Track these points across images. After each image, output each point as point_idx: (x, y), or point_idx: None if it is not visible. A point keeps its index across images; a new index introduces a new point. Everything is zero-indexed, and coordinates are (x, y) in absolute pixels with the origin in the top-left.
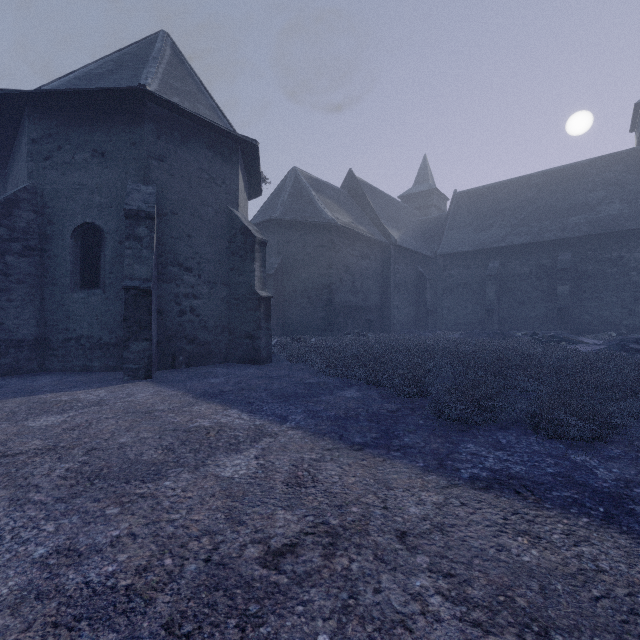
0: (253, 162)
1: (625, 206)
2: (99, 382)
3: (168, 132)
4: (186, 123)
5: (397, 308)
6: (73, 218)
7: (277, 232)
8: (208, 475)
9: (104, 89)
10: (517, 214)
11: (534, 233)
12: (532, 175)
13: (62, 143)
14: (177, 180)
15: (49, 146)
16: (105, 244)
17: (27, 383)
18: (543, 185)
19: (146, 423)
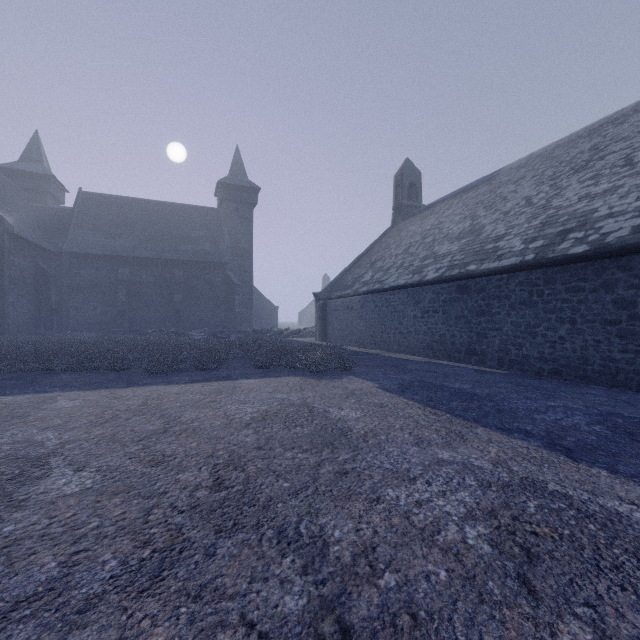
0: None
1: (213, 246)
2: None
3: None
4: None
5: (13, 306)
6: None
7: None
8: (59, 408)
9: None
10: (144, 231)
11: (158, 251)
12: (155, 202)
13: None
14: None
15: None
16: None
17: None
18: (163, 213)
19: None
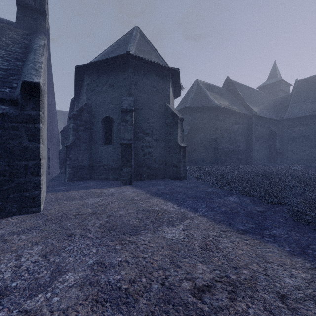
0: (177, 79)
1: None
2: (111, 185)
3: (138, 71)
4: (146, 66)
5: (256, 151)
6: (102, 114)
7: (188, 113)
8: (160, 236)
9: (113, 57)
10: None
11: None
12: None
13: (98, 83)
14: (142, 93)
15: (93, 85)
16: (113, 125)
17: (86, 184)
18: None
19: (130, 205)
